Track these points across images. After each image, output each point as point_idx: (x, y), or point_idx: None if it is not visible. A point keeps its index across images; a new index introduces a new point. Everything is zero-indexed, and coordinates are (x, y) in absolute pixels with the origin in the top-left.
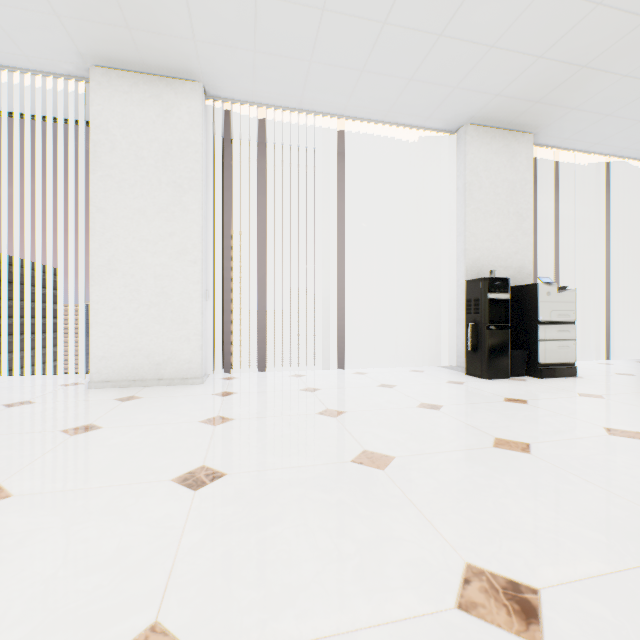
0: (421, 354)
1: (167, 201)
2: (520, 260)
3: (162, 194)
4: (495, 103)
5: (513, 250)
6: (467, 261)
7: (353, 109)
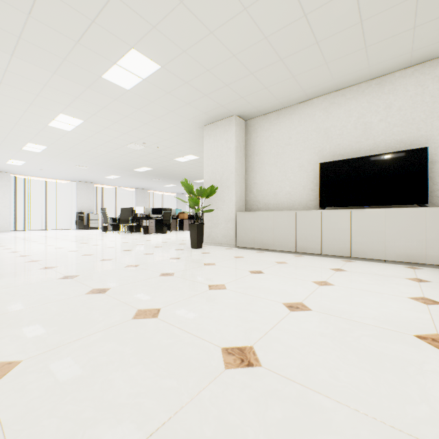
0: (71, 227)
1: (2, 196)
2: (91, 208)
3: (1, 195)
4: (81, 180)
5: (89, 206)
6: (78, 208)
7: (49, 178)
